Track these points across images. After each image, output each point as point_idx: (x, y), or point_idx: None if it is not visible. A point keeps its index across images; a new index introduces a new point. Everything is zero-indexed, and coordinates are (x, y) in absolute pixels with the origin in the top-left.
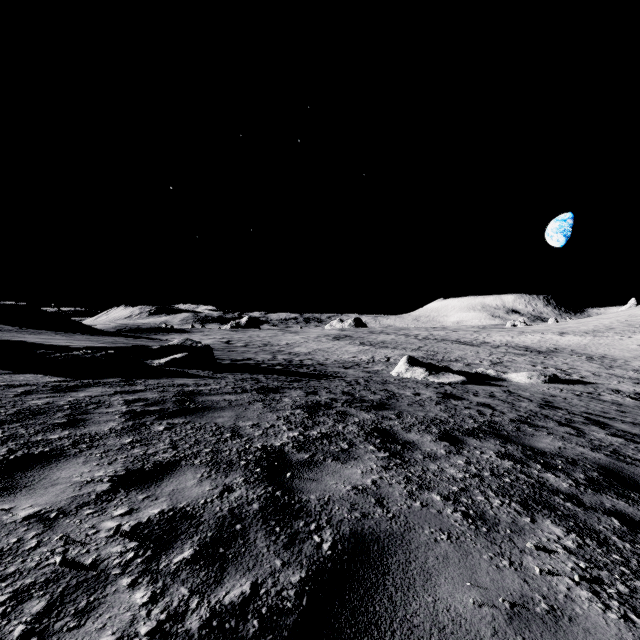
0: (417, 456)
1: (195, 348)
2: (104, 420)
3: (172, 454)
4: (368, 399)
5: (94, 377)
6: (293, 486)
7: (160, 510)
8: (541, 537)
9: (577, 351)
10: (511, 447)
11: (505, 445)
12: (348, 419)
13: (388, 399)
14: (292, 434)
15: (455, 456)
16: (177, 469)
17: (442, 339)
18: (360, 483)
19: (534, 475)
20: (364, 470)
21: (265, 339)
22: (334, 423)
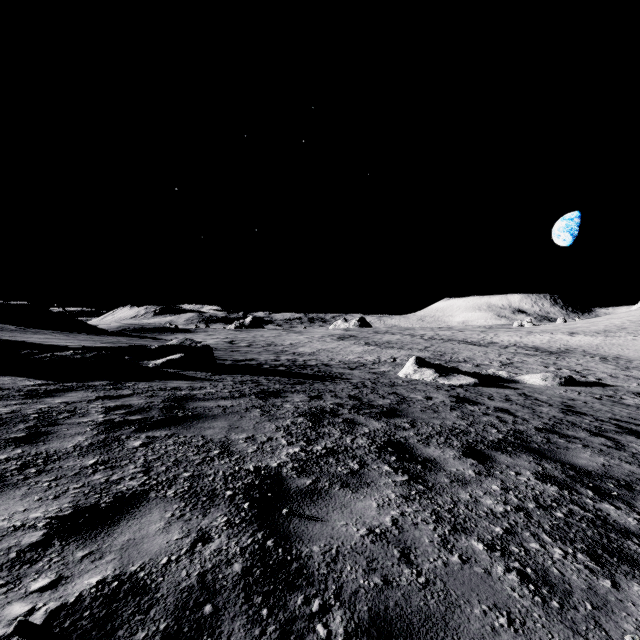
0: (442, 480)
1: (194, 348)
2: (71, 433)
3: (141, 481)
4: (377, 404)
5: (80, 380)
6: (290, 530)
7: (100, 578)
8: (638, 617)
9: (589, 352)
10: (548, 465)
11: (541, 462)
12: (357, 429)
13: (399, 404)
14: (292, 450)
15: (487, 479)
16: (142, 505)
17: (448, 339)
18: (377, 523)
19: (589, 506)
20: (380, 502)
21: (269, 339)
22: (341, 435)
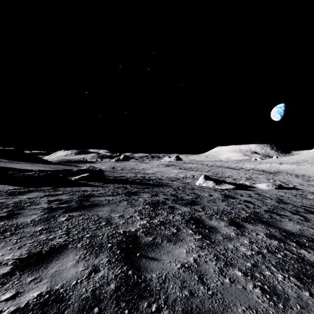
0: (219, 237)
1: (94, 170)
2: (30, 214)
3: (64, 239)
4: (185, 198)
5: (36, 186)
6: (141, 265)
7: (39, 293)
8: None
9: (289, 172)
10: (272, 230)
11: (268, 228)
12: (175, 211)
13: (196, 198)
14: (142, 222)
15: (242, 237)
16: (64, 252)
17: (220, 166)
18: (186, 261)
19: (294, 251)
20: (187, 250)
21: (132, 166)
22: (167, 214)
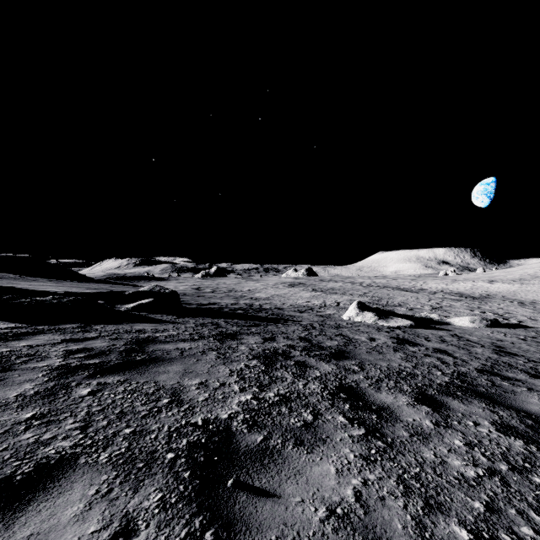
0: (401, 433)
1: (163, 294)
2: (21, 380)
3: (75, 441)
4: (326, 346)
5: (52, 323)
6: (235, 513)
7: None
8: None
9: (508, 297)
10: (503, 412)
11: (495, 409)
12: (308, 373)
13: (345, 345)
14: (244, 398)
15: (447, 431)
16: (65, 476)
17: (384, 286)
18: (337, 499)
19: None
20: (339, 466)
21: (230, 286)
22: (293, 379)
